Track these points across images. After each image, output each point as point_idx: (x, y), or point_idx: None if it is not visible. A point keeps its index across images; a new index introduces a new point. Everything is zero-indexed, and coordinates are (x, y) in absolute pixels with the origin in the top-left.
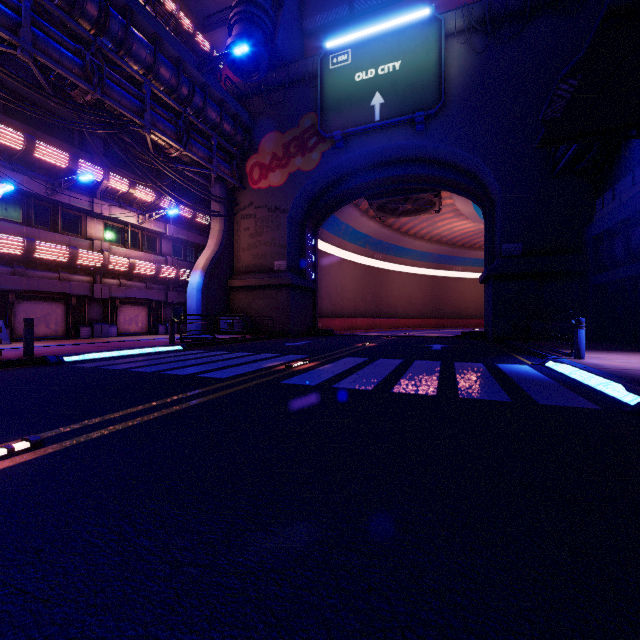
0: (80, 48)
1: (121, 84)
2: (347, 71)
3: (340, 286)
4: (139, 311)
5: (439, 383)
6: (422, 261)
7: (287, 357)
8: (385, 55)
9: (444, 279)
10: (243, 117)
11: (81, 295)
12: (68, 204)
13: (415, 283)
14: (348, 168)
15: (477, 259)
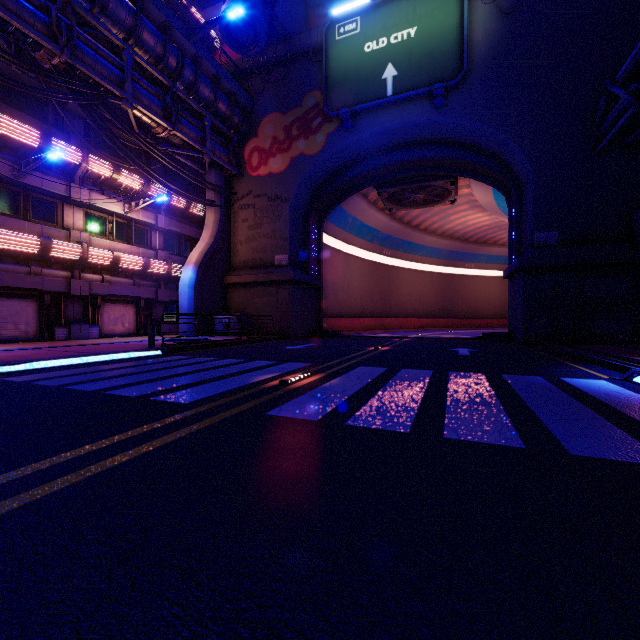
0: (46, 4)
1: (98, 50)
2: (355, 41)
3: (346, 284)
4: (126, 310)
5: (510, 416)
6: (433, 258)
7: (284, 366)
8: (398, 21)
9: (456, 277)
10: (240, 96)
11: (56, 292)
12: (40, 189)
13: (425, 281)
14: (356, 152)
15: (491, 256)
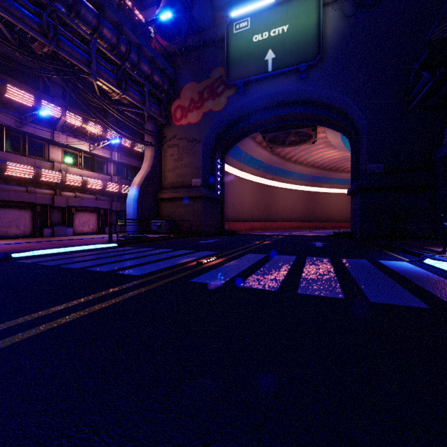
0: (39, 11)
1: (73, 41)
2: (247, 34)
3: (241, 198)
4: (90, 216)
5: (340, 282)
6: (300, 180)
7: (199, 253)
8: (276, 21)
9: (316, 193)
10: (168, 71)
11: (44, 204)
12: (34, 134)
13: (295, 196)
14: (247, 109)
15: (340, 179)
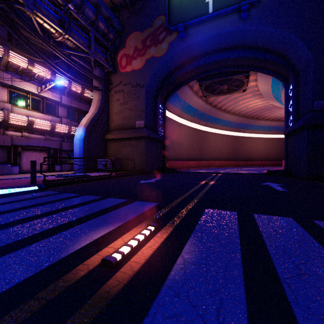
0: None
1: None
2: None
3: (179, 140)
4: (40, 155)
5: None
6: (227, 127)
7: (129, 208)
8: None
9: (240, 138)
10: (114, 20)
11: None
12: None
13: (223, 140)
14: (187, 55)
15: (260, 126)
